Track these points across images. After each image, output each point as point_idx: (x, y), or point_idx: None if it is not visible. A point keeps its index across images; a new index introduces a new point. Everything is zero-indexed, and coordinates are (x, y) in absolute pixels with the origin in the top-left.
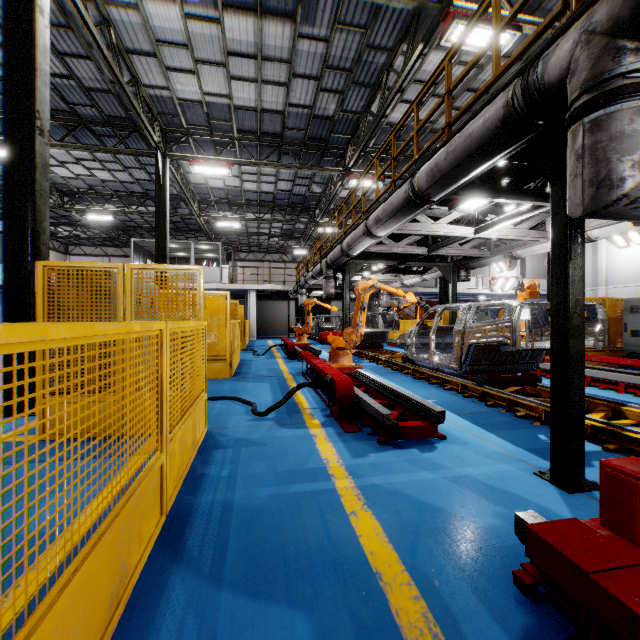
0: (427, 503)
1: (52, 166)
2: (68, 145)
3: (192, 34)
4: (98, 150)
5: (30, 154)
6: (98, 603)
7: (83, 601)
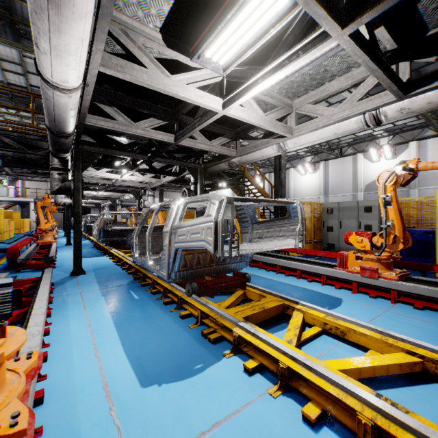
0: None
1: None
2: None
3: None
4: None
5: None
6: None
7: None
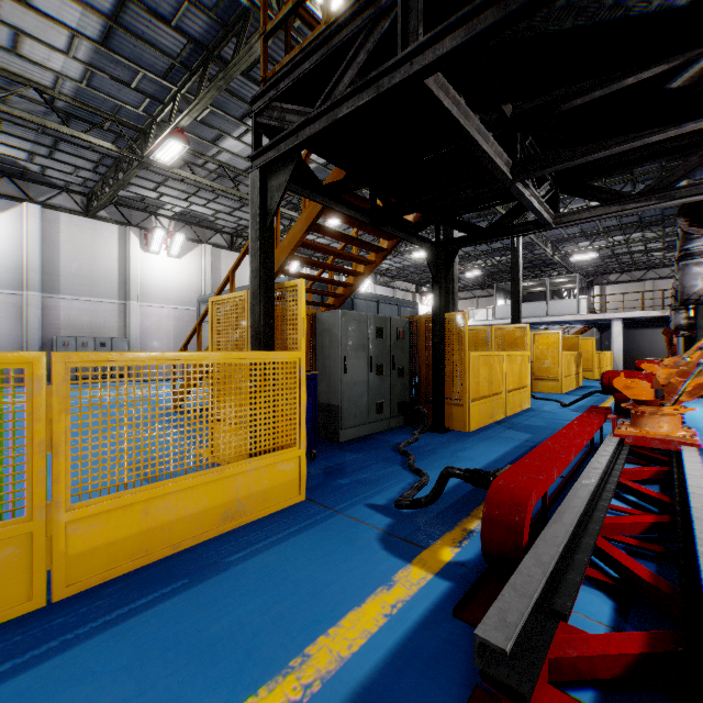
0: None
1: None
2: None
3: None
4: None
5: (452, 276)
6: (488, 413)
7: (486, 408)
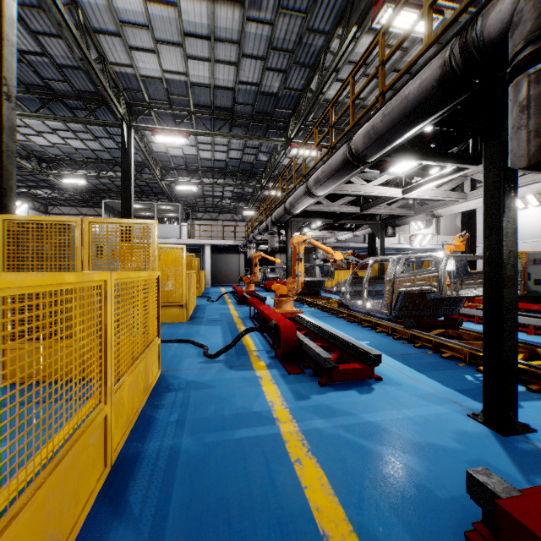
0: (369, 449)
1: (31, 135)
2: (43, 116)
3: (152, 16)
4: (70, 121)
5: None
6: None
7: None
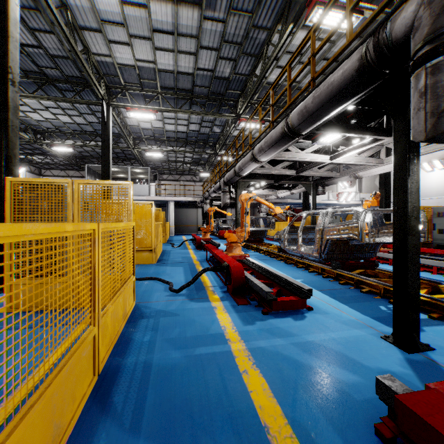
0: (302, 362)
1: (28, 112)
2: (38, 96)
3: (127, 16)
4: (60, 100)
5: (4, 99)
6: None
7: None
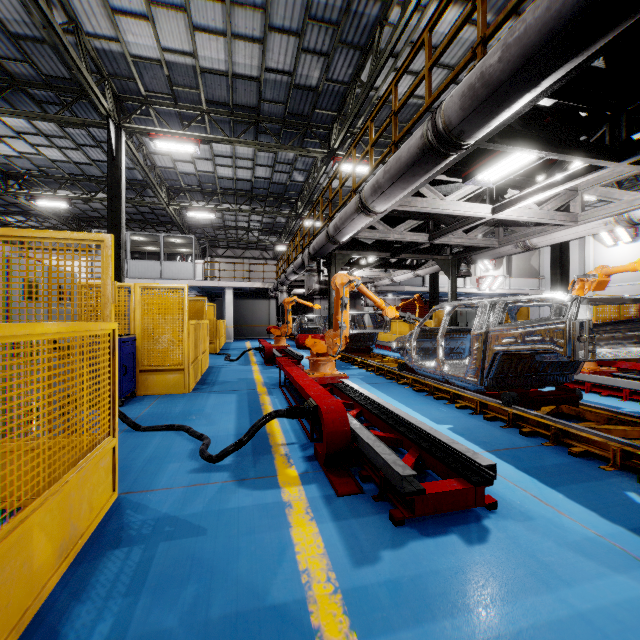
0: None
1: None
2: None
3: None
4: (36, 117)
5: None
6: None
7: None
